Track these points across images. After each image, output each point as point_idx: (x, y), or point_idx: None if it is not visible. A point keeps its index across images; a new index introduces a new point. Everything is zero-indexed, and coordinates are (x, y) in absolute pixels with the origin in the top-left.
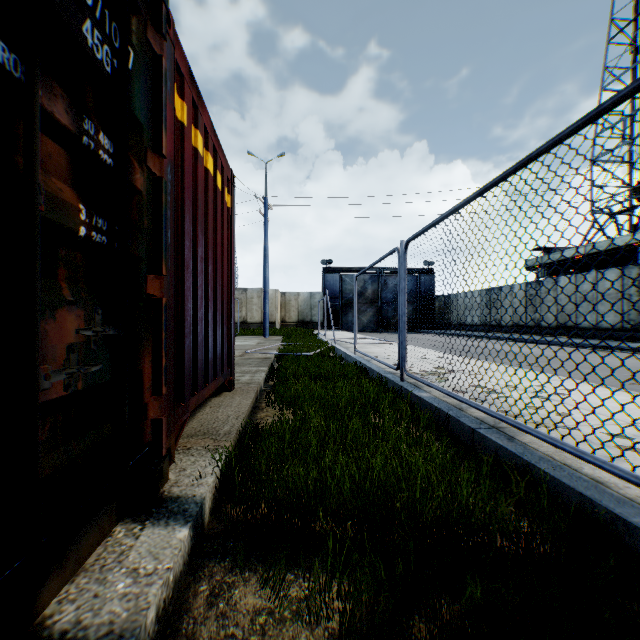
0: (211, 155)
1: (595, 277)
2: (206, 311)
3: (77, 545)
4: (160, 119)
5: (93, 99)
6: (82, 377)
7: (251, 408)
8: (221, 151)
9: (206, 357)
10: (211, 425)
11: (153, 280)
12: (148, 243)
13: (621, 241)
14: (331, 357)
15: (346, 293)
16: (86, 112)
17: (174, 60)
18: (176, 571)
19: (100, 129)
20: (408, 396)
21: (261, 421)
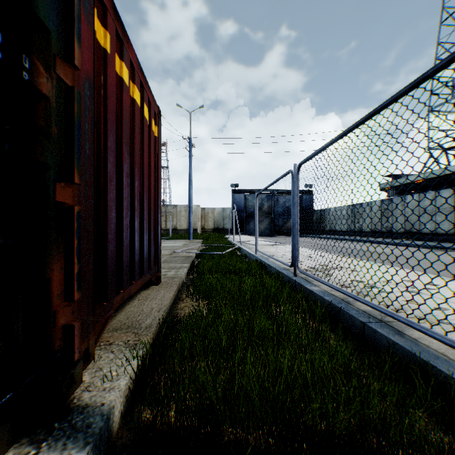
0: (138, 88)
1: (434, 195)
2: (133, 220)
3: None
4: (72, 30)
5: None
6: None
7: (173, 300)
8: (148, 88)
9: (133, 259)
10: (136, 318)
11: (64, 188)
12: (58, 151)
13: (451, 169)
14: (238, 255)
15: (249, 208)
16: None
17: None
18: None
19: None
20: (302, 290)
21: (181, 311)
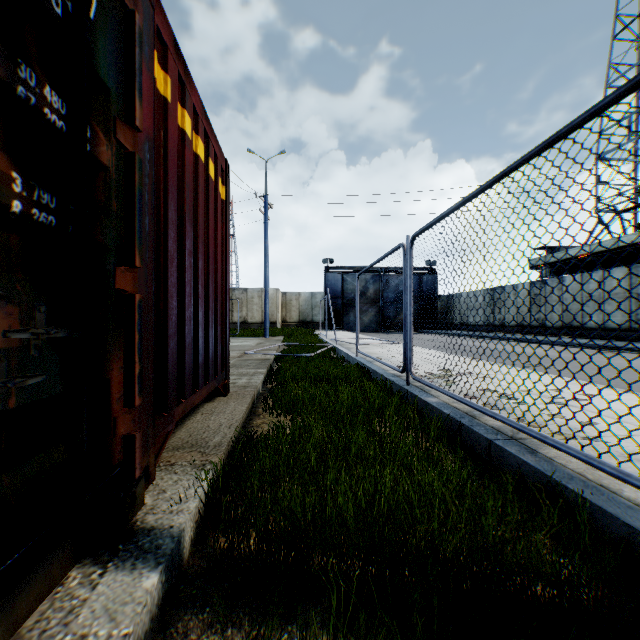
0: (202, 140)
1: (602, 276)
2: (196, 310)
3: (9, 606)
4: (133, 85)
5: (37, 45)
6: (16, 392)
7: (246, 414)
8: (214, 138)
9: (196, 360)
10: (200, 435)
11: (124, 273)
12: (118, 229)
13: (627, 240)
14: (332, 358)
15: (347, 293)
16: (24, 57)
17: (154, 24)
18: (139, 634)
19: (46, 82)
20: (415, 402)
21: (257, 429)
